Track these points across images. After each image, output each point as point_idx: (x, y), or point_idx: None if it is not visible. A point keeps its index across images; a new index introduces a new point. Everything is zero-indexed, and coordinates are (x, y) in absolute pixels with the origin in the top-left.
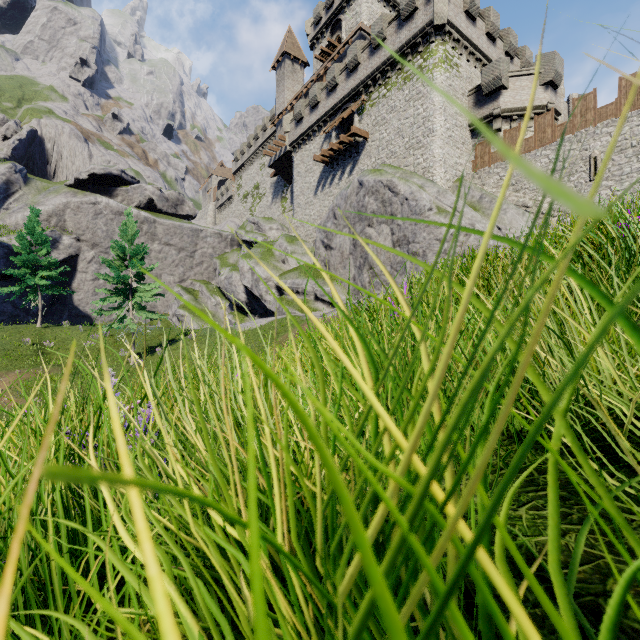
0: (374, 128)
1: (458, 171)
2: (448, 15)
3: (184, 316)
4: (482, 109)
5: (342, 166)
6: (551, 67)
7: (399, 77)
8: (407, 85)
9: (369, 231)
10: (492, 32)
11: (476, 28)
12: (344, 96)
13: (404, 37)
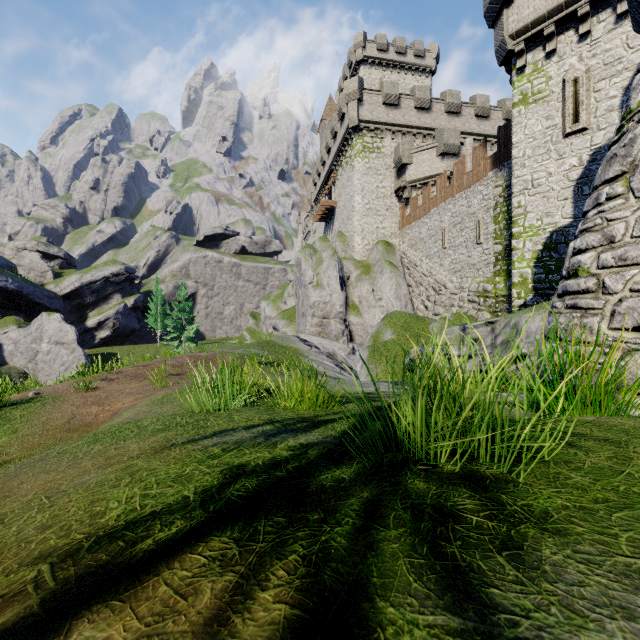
0: (338, 198)
1: (380, 234)
2: (361, 116)
3: (246, 336)
4: (399, 180)
5: (330, 224)
6: (441, 141)
7: (344, 161)
8: (347, 169)
9: (299, 291)
10: (420, 105)
11: (401, 109)
12: (327, 171)
13: (342, 133)
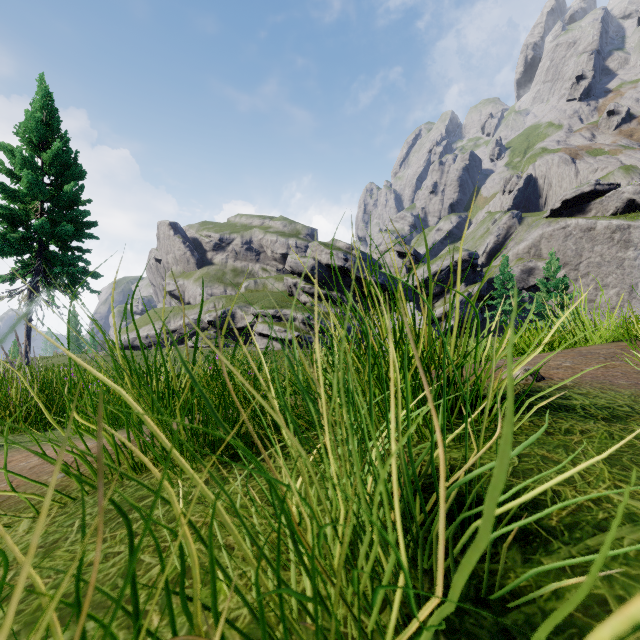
0: None
1: None
2: None
3: None
4: None
5: None
6: None
7: None
8: None
9: None
10: None
11: None
12: None
13: None
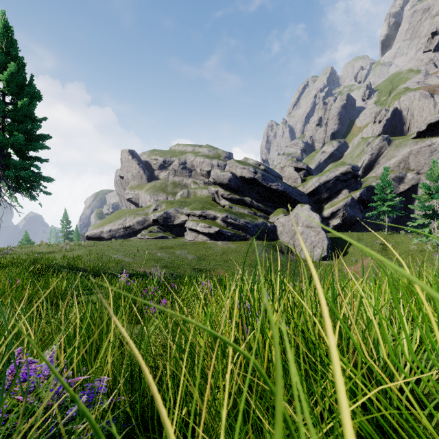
0: None
1: None
2: None
3: None
4: None
5: None
6: None
7: None
8: None
9: None
10: None
11: None
12: None
13: None
